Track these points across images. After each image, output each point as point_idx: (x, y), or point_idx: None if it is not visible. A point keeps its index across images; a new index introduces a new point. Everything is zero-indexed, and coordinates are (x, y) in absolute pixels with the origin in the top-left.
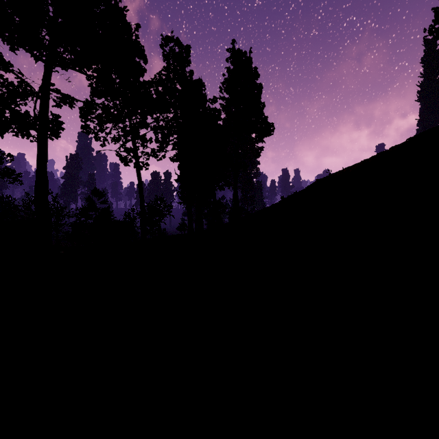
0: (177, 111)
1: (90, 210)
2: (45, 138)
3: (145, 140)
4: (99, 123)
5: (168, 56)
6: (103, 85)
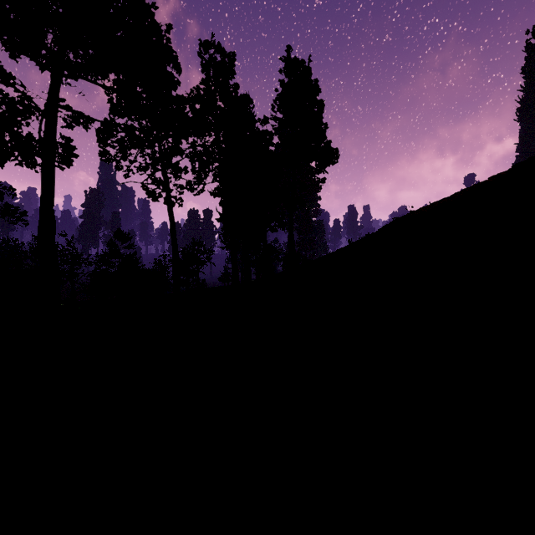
0: (218, 134)
1: (112, 256)
2: (52, 166)
3: (178, 169)
4: (122, 149)
5: (207, 66)
6: (125, 101)
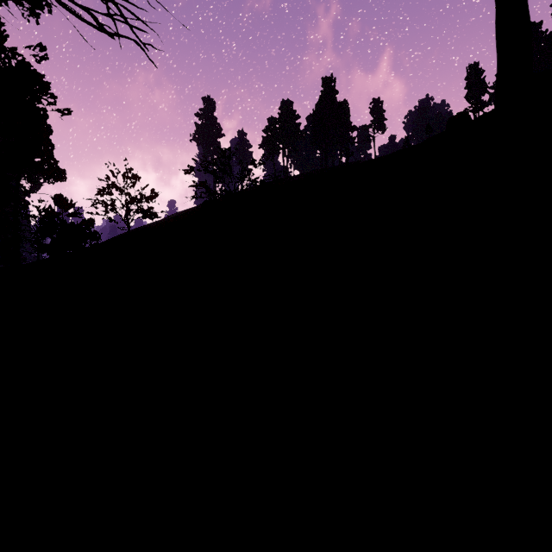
0: None
1: None
2: None
3: None
4: None
5: None
6: None
